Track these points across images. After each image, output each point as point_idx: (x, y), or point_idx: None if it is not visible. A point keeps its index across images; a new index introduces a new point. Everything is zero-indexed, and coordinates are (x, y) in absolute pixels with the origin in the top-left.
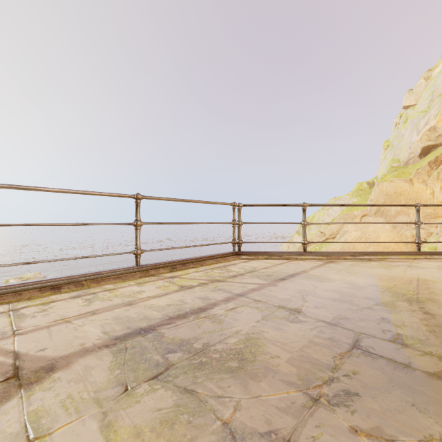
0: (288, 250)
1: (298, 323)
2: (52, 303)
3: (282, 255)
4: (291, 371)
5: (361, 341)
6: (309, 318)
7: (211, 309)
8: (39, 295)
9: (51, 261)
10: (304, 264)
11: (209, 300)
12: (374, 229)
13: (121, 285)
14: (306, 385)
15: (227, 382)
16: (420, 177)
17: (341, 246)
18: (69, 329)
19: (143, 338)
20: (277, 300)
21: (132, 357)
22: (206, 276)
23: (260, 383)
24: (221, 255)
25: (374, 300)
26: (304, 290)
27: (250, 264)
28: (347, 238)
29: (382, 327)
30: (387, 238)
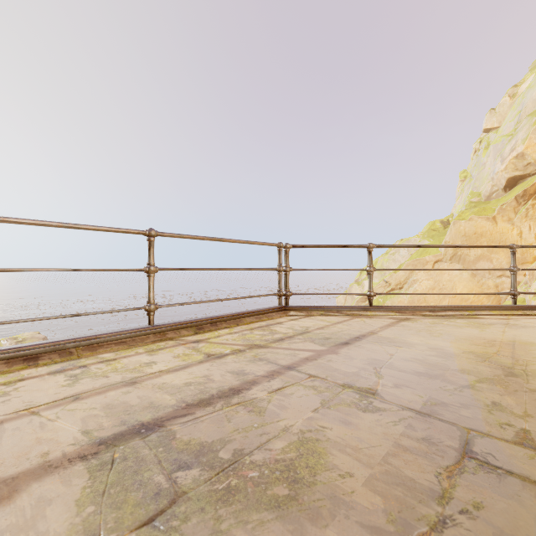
0: (345, 303)
1: (375, 413)
2: (20, 382)
3: (342, 311)
4: (374, 503)
5: (473, 444)
6: (389, 404)
7: (248, 389)
8: (5, 369)
9: (25, 321)
10: (371, 323)
11: (246, 376)
12: (450, 278)
13: (125, 353)
14: (402, 533)
15: (271, 529)
16: (505, 214)
17: (410, 298)
18: (32, 425)
19: (143, 442)
20: (340, 374)
21: (120, 478)
22: (243, 340)
23: (326, 531)
24: (263, 311)
25: (474, 374)
26: (376, 359)
27: (301, 322)
28: (416, 289)
29: (497, 419)
30: (465, 289)
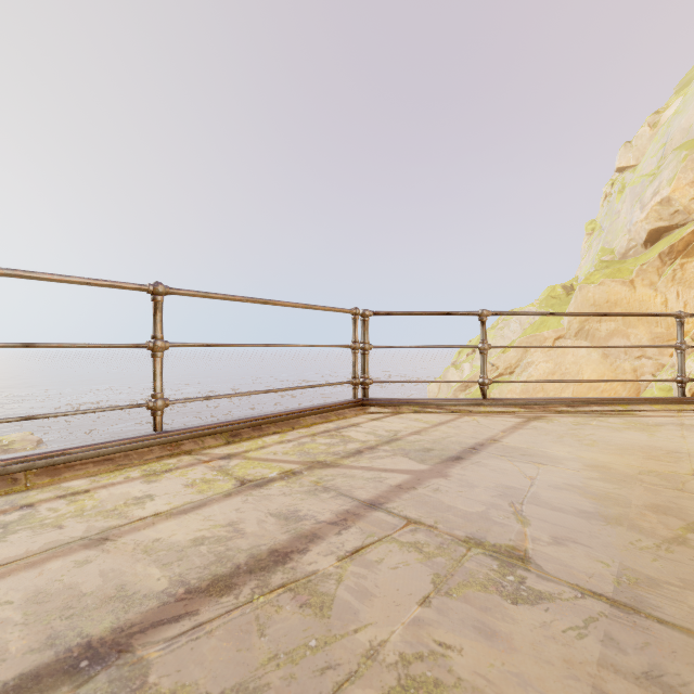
0: (439, 392)
1: (535, 605)
2: None
3: (444, 406)
4: None
5: None
6: (555, 584)
7: (303, 552)
8: None
9: None
10: (488, 424)
11: (300, 523)
12: (575, 359)
13: (107, 480)
14: None
15: None
16: (646, 277)
17: (523, 386)
18: None
19: None
20: (458, 518)
21: None
22: (300, 453)
23: None
24: (331, 407)
25: (675, 513)
26: (509, 487)
27: (386, 423)
28: (531, 374)
29: None
30: (595, 373)
